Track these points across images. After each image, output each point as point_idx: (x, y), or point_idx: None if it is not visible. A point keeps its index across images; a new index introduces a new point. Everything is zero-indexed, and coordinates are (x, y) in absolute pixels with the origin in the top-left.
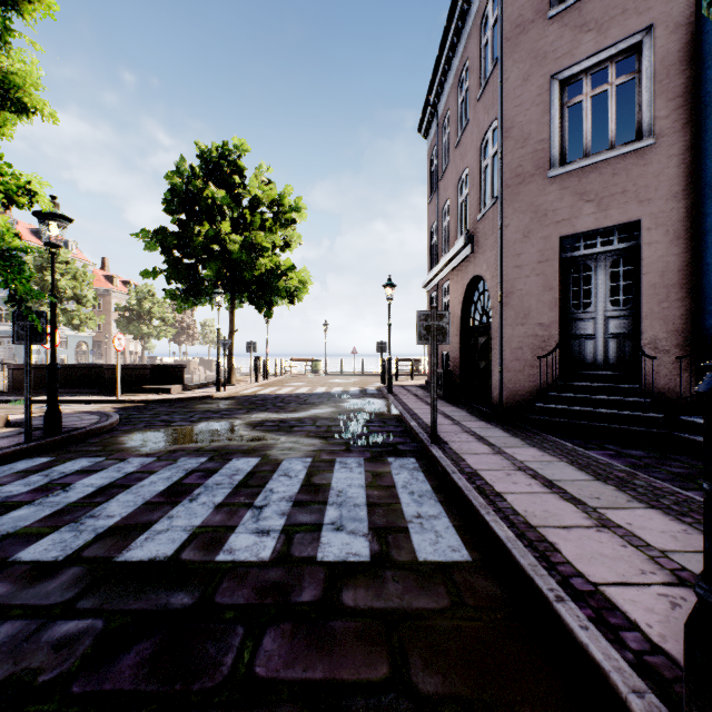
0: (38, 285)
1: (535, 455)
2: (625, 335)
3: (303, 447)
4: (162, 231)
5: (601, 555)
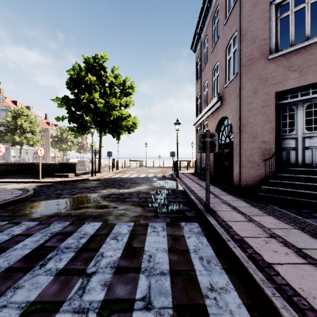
0: (13, 126)
1: (275, 223)
2: (316, 147)
3: (129, 214)
4: (66, 98)
5: None
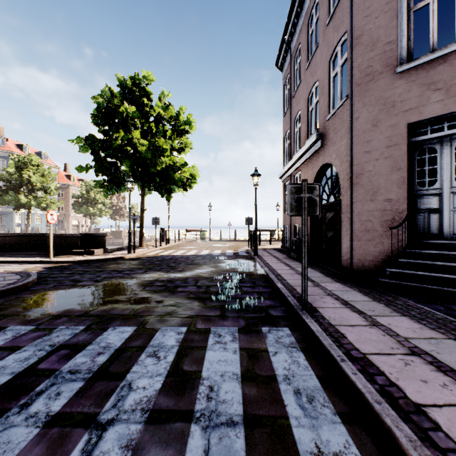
0: (18, 180)
1: (414, 328)
2: None
3: (181, 312)
4: (91, 138)
5: None
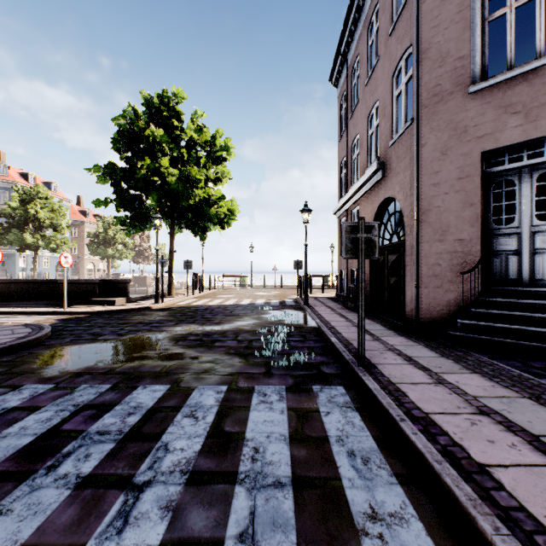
0: (22, 216)
1: (485, 386)
2: None
3: (220, 369)
4: (111, 166)
5: None
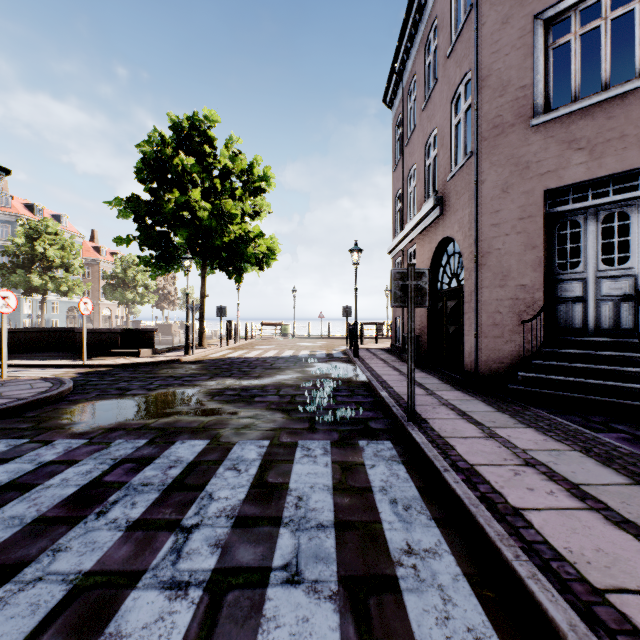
0: (28, 254)
1: (537, 440)
2: (621, 297)
3: (261, 425)
4: (134, 199)
5: None
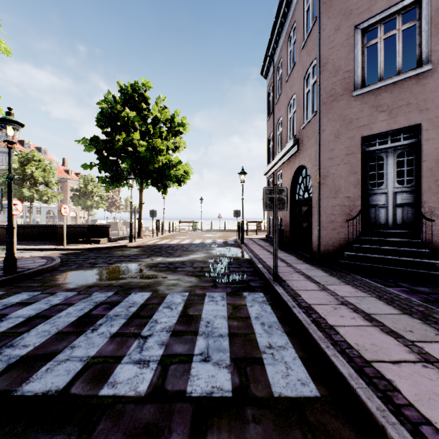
0: (21, 175)
1: (351, 291)
2: (408, 204)
3: (183, 284)
4: (95, 139)
5: (437, 396)
